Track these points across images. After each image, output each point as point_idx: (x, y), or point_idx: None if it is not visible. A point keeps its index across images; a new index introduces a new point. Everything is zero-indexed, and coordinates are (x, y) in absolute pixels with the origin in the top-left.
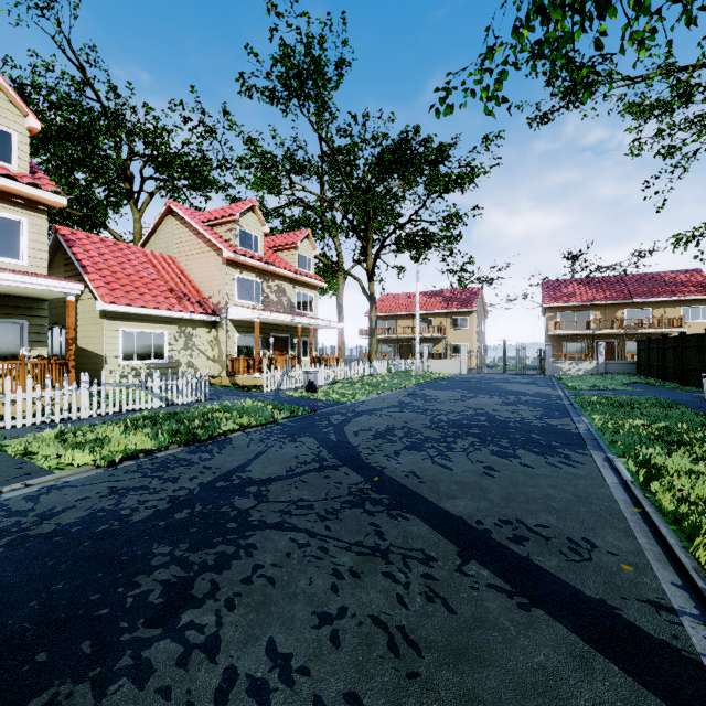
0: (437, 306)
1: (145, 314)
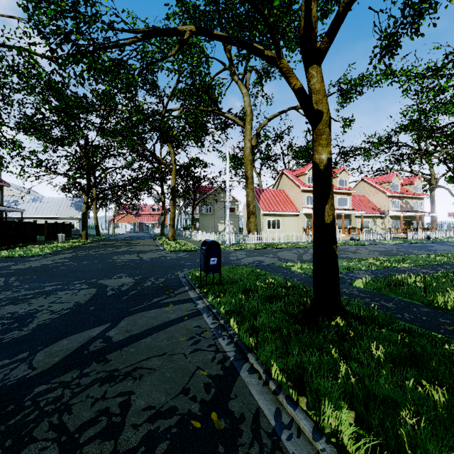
0: None
1: (364, 216)
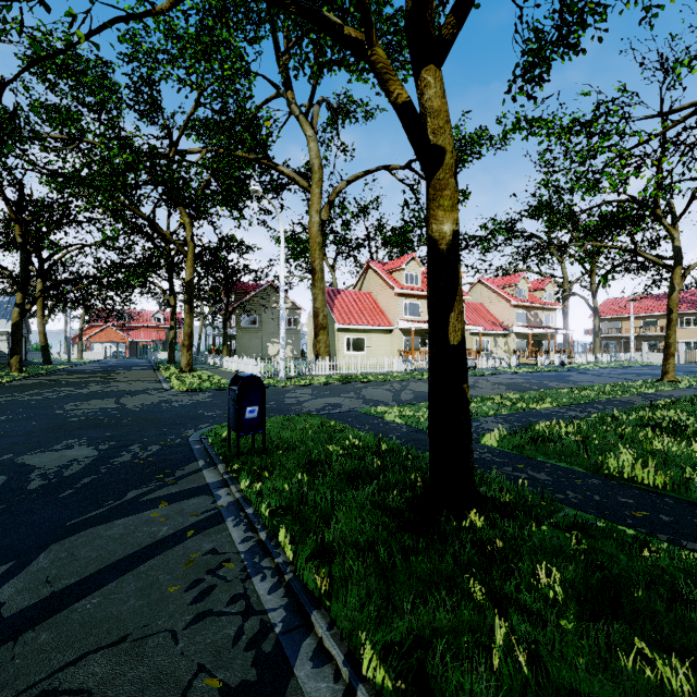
0: (663, 308)
1: (483, 333)
